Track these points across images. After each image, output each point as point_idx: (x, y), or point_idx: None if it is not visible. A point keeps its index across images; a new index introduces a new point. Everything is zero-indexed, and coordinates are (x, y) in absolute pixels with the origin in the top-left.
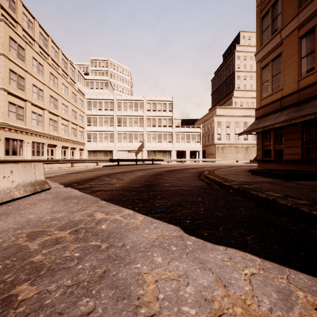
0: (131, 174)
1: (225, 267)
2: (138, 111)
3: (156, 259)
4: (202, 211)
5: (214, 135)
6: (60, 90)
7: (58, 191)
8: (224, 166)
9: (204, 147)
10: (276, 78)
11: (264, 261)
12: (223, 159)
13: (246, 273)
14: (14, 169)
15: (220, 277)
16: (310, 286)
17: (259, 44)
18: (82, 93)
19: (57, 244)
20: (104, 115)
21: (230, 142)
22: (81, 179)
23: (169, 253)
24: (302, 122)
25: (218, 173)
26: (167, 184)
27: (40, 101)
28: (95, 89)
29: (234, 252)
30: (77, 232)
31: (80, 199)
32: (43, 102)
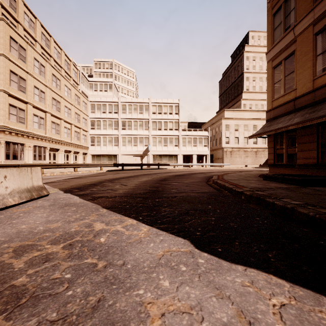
0: (135, 179)
1: (247, 295)
2: (143, 113)
3: (162, 283)
4: (213, 221)
5: (222, 139)
6: (63, 92)
7: (57, 197)
8: (233, 171)
9: (212, 151)
10: (289, 77)
11: (294, 286)
12: (231, 164)
13: (275, 303)
14: (8, 173)
15: (242, 309)
16: None
17: (270, 42)
18: (86, 96)
19: (47, 262)
20: (108, 118)
21: (239, 146)
22: (83, 184)
23: (177, 275)
24: (317, 123)
25: (227, 178)
26: (174, 191)
27: (42, 104)
28: (99, 91)
29: (255, 274)
30: (72, 246)
31: (79, 206)
32: (45, 104)
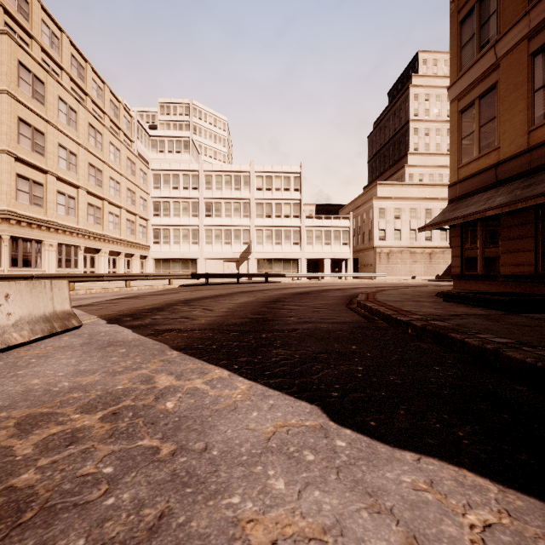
0: (227, 299)
1: (422, 507)
2: (241, 190)
3: (273, 484)
4: (360, 372)
5: (373, 232)
6: (107, 154)
7: (95, 331)
8: (392, 286)
9: (356, 253)
10: (487, 128)
11: (506, 491)
12: (389, 274)
13: (473, 522)
14: (12, 291)
15: (415, 534)
16: None
17: (455, 69)
18: (146, 161)
19: (72, 445)
20: (183, 198)
21: (402, 244)
22: (139, 308)
23: (299, 469)
24: (535, 206)
25: (382, 298)
26: (293, 319)
27: (71, 174)
28: (168, 153)
29: (436, 468)
30: (116, 417)
31: (132, 347)
32: (77, 175)
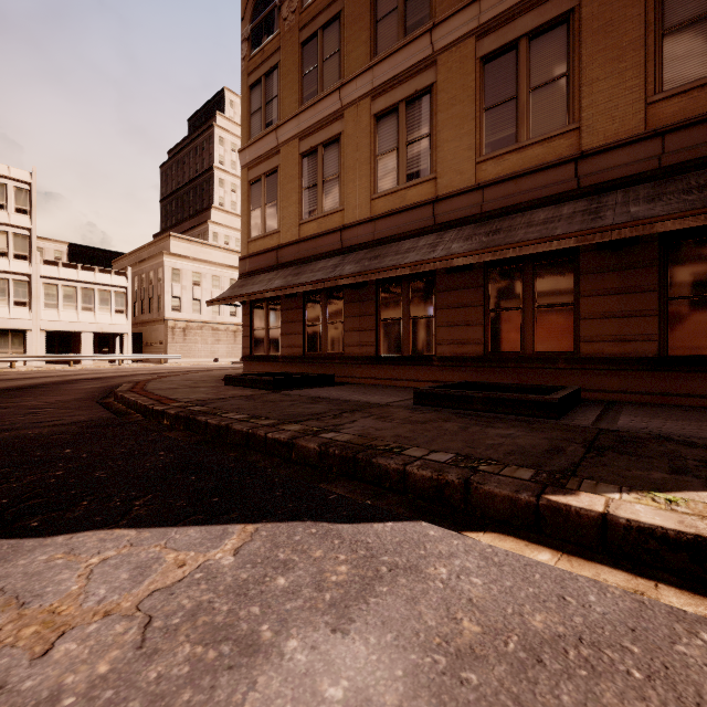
0: None
1: (46, 572)
2: None
3: None
4: (57, 477)
5: (164, 299)
6: None
7: None
8: (184, 371)
9: (140, 325)
10: (271, 208)
11: (144, 531)
12: (186, 356)
13: (93, 563)
14: None
15: (20, 594)
16: (195, 539)
17: (246, 135)
18: None
19: None
20: None
21: (202, 318)
22: None
23: None
24: (304, 293)
25: (155, 386)
26: None
27: None
28: None
29: (87, 538)
30: None
31: None
32: None
